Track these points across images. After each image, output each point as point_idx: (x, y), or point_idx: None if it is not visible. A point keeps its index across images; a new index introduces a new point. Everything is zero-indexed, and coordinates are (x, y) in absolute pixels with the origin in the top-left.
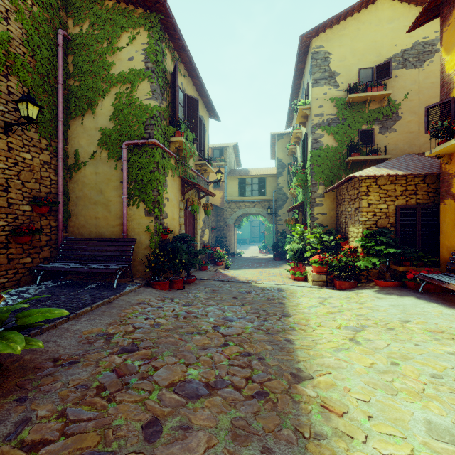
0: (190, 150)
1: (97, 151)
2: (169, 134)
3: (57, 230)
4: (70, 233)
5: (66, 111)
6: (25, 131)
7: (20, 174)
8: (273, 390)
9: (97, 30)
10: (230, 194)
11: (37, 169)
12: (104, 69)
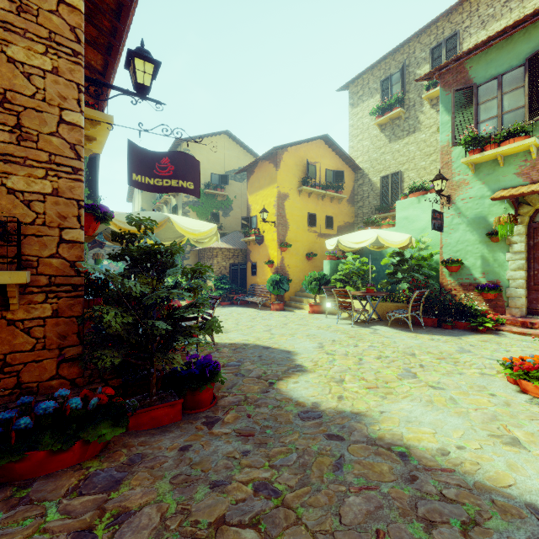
0: None
1: None
2: None
3: None
4: None
5: None
6: None
7: None
8: None
9: None
10: None
11: None
12: None
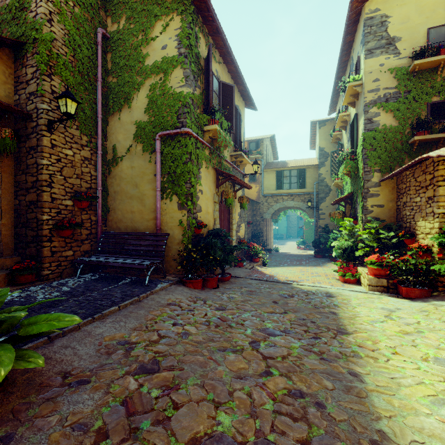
0: (225, 139)
1: (133, 145)
2: (203, 122)
3: (97, 224)
4: (108, 227)
5: (105, 108)
6: (68, 128)
7: (63, 170)
8: None
9: (132, 24)
10: (267, 187)
11: (78, 165)
12: (139, 61)
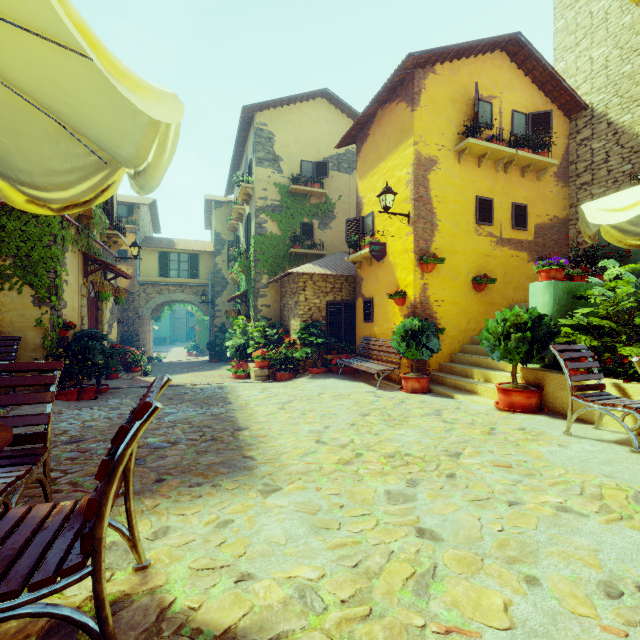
0: (100, 218)
1: None
2: None
3: None
4: None
5: None
6: None
7: None
8: (221, 437)
9: None
10: (146, 272)
11: None
12: None
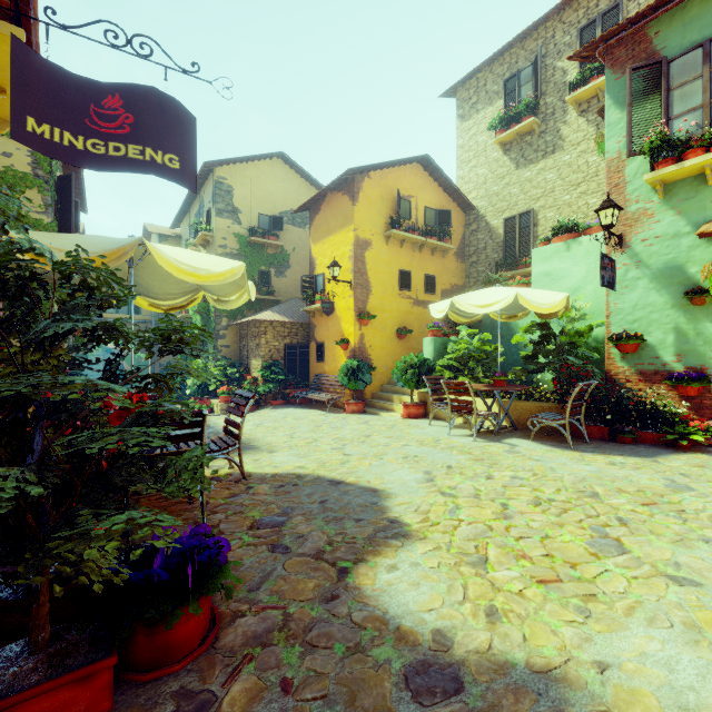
0: None
1: None
2: None
3: None
4: None
5: None
6: None
7: None
8: None
9: None
10: None
11: None
12: None
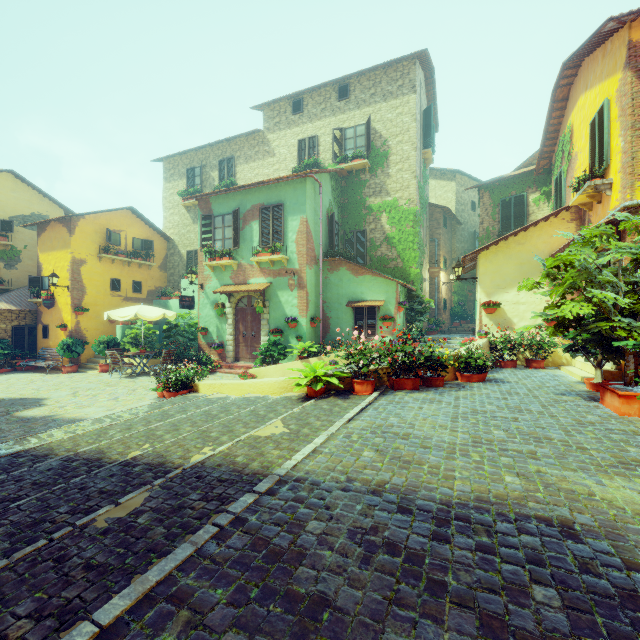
0: None
1: None
2: None
3: None
4: None
5: None
6: None
7: None
8: None
9: None
10: None
11: None
12: None
